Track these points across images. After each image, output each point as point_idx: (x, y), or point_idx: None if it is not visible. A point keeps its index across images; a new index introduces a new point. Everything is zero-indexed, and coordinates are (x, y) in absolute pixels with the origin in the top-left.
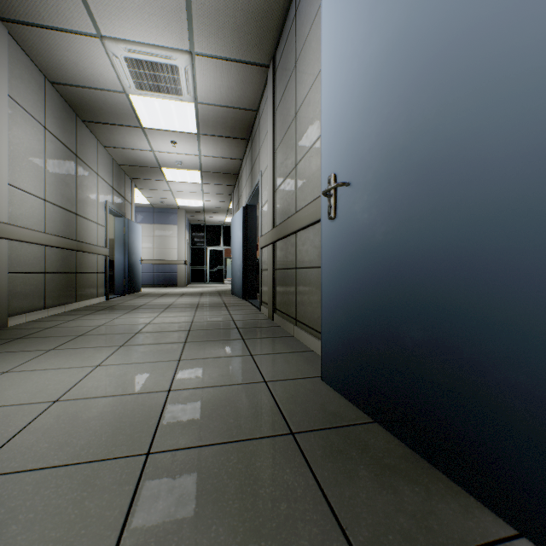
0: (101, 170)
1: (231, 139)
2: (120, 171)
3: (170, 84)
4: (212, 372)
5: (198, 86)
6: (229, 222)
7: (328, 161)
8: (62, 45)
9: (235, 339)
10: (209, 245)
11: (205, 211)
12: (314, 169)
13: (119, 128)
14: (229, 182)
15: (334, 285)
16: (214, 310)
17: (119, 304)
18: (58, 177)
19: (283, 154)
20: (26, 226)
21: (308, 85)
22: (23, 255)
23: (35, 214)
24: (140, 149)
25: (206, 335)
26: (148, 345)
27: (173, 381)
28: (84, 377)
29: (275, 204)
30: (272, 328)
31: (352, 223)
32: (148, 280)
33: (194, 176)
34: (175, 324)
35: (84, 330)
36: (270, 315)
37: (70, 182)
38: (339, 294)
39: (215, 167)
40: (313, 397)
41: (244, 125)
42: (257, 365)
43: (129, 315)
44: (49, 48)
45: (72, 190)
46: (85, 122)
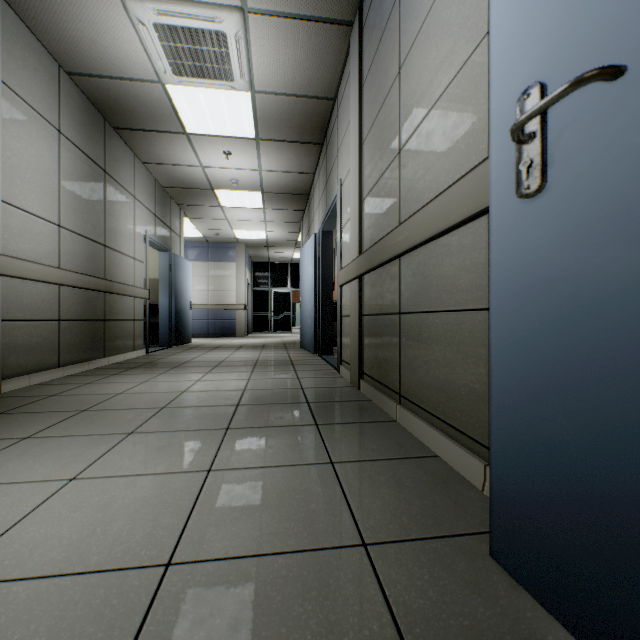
0: (139, 192)
1: (300, 144)
2: (165, 195)
3: (216, 63)
4: (260, 507)
5: (254, 65)
6: (298, 258)
7: (512, 67)
8: (73, 13)
9: (305, 424)
10: (274, 286)
11: (268, 244)
12: (438, 142)
13: (158, 136)
14: (297, 205)
15: (538, 351)
16: (277, 370)
17: (159, 359)
18: (78, 197)
19: (376, 142)
20: (31, 259)
21: (425, 7)
22: (26, 297)
23: (44, 243)
24: (186, 165)
25: (261, 415)
26: (170, 434)
27: (183, 533)
28: (33, 510)
29: (363, 220)
30: (359, 403)
31: (622, 185)
32: (202, 328)
33: (253, 199)
34: (220, 393)
35: (93, 401)
36: (355, 381)
37: (96, 205)
38: (556, 375)
39: (279, 186)
40: (486, 619)
41: (316, 123)
42: (343, 491)
43: (164, 376)
44: (57, 18)
45: (99, 215)
46: (117, 129)
